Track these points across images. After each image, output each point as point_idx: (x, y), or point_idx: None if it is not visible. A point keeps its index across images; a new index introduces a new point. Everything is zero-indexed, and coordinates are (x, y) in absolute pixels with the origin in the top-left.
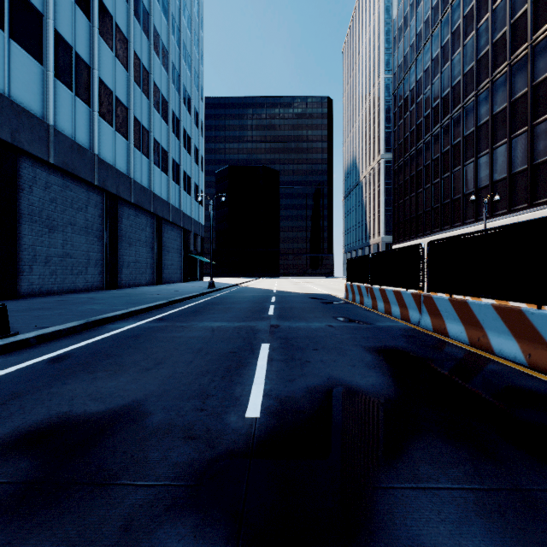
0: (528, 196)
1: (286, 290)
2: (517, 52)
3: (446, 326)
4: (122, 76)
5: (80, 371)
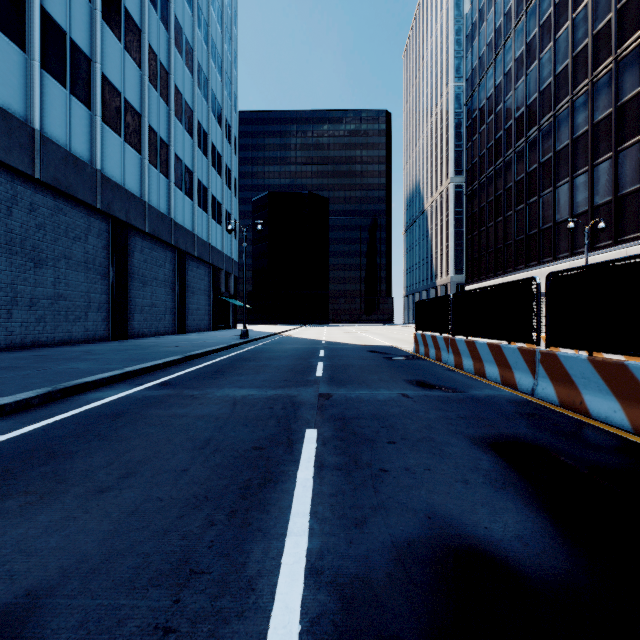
0: None
1: (338, 340)
2: (625, 44)
3: (584, 400)
4: (134, 74)
5: None
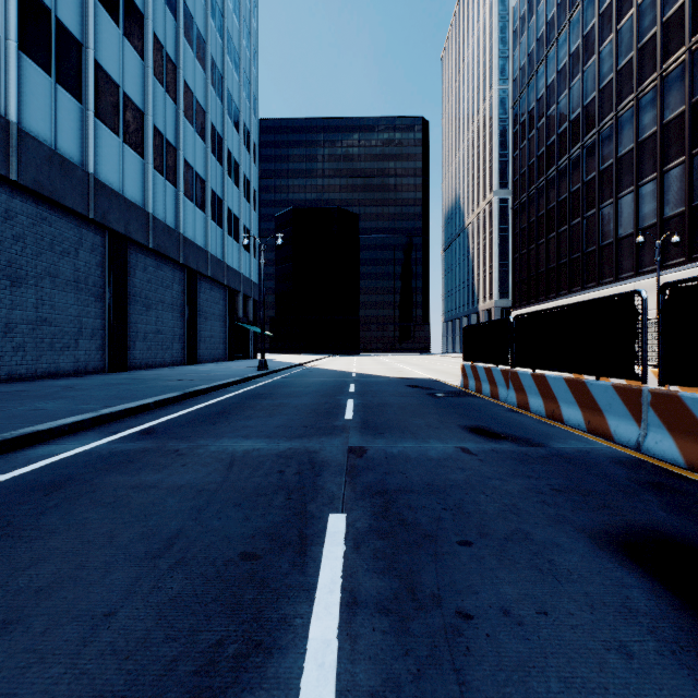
0: None
1: (370, 372)
2: None
3: None
4: (135, 65)
5: None
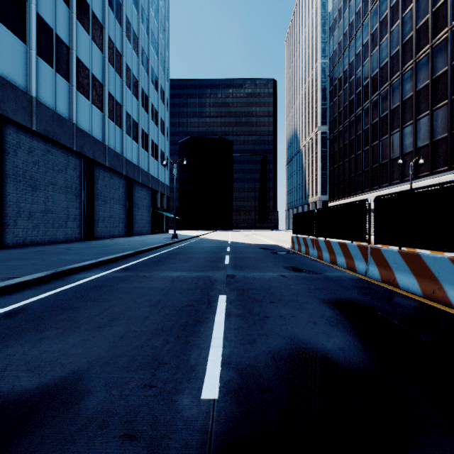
0: (448, 160)
1: (239, 241)
2: (438, 36)
3: (396, 278)
4: (98, 57)
5: (29, 329)
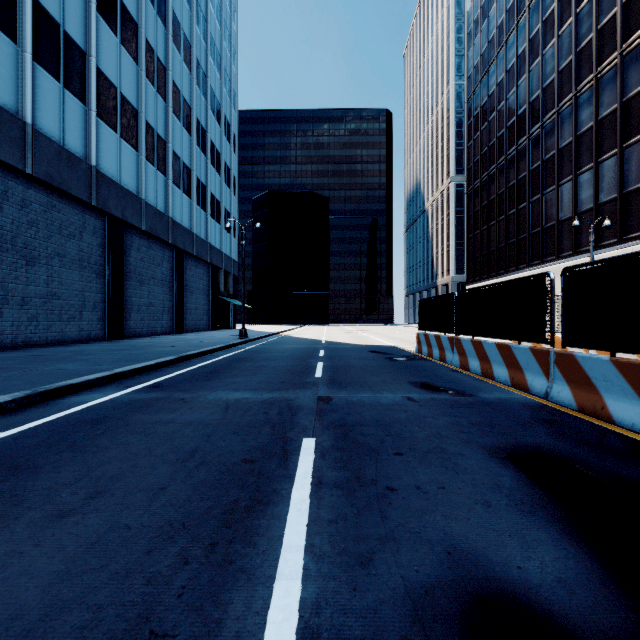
0: None
1: (338, 340)
2: (631, 39)
3: (606, 405)
4: (130, 69)
5: None
